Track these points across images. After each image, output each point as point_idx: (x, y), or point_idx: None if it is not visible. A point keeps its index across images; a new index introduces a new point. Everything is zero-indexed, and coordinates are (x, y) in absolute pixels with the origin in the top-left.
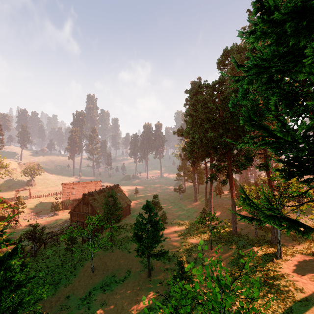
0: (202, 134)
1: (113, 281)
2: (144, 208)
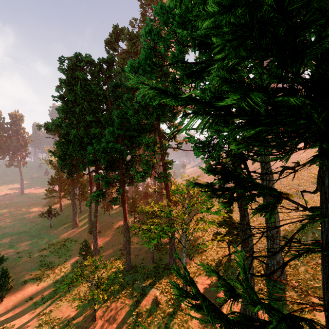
0: (83, 129)
1: None
2: None
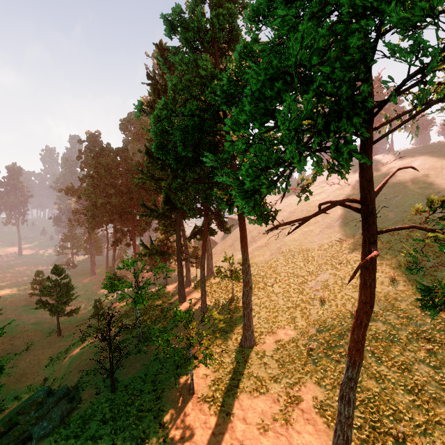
0: (107, 199)
1: (12, 356)
2: (54, 271)
